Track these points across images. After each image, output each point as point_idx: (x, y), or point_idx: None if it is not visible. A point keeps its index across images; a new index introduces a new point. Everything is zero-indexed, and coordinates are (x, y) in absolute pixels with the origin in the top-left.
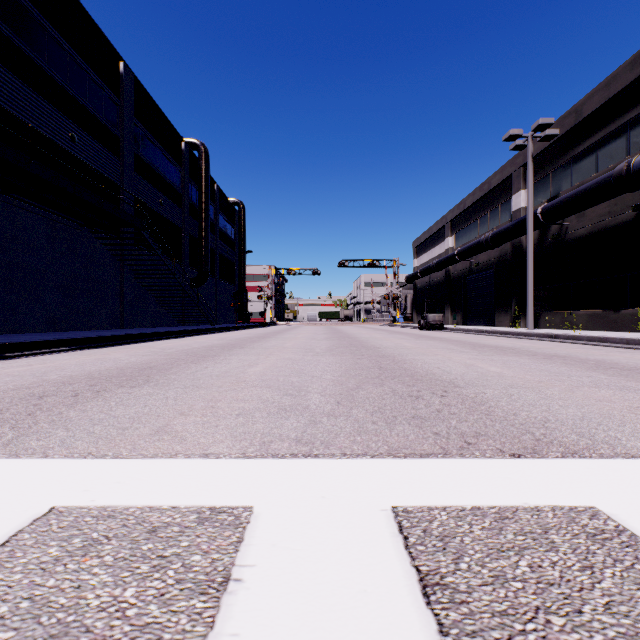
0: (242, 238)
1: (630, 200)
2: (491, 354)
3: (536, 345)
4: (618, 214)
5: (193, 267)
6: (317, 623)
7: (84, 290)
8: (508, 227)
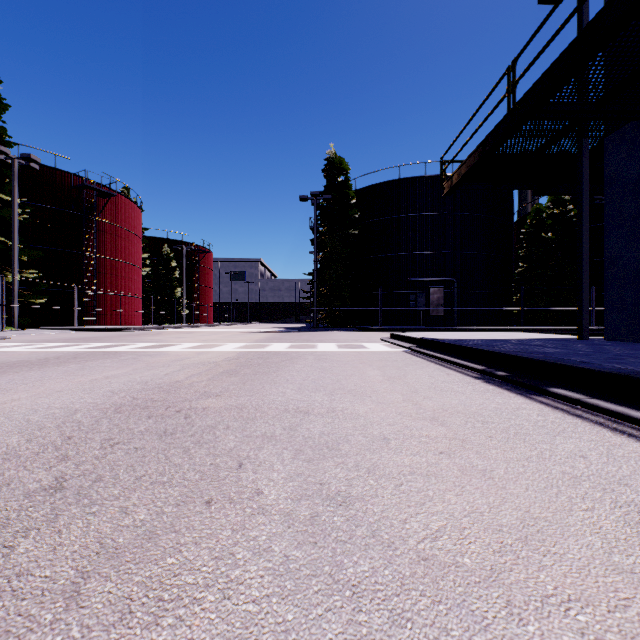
0: None
1: None
2: None
3: None
4: None
5: None
6: (177, 347)
7: None
8: None
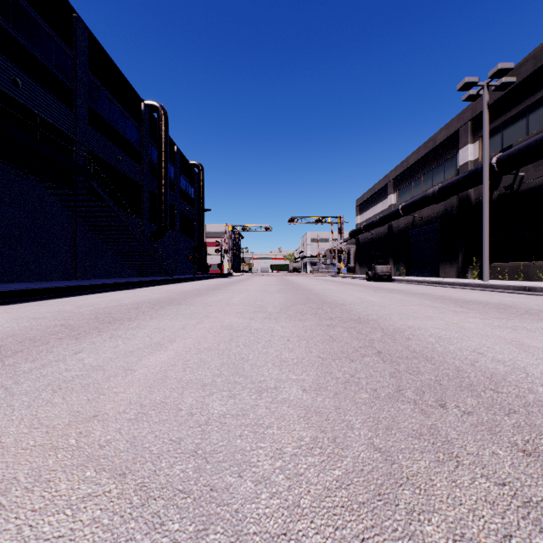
0: (201, 197)
1: None
2: (502, 316)
3: (524, 300)
4: None
5: (153, 222)
6: None
7: (30, 240)
8: (457, 179)
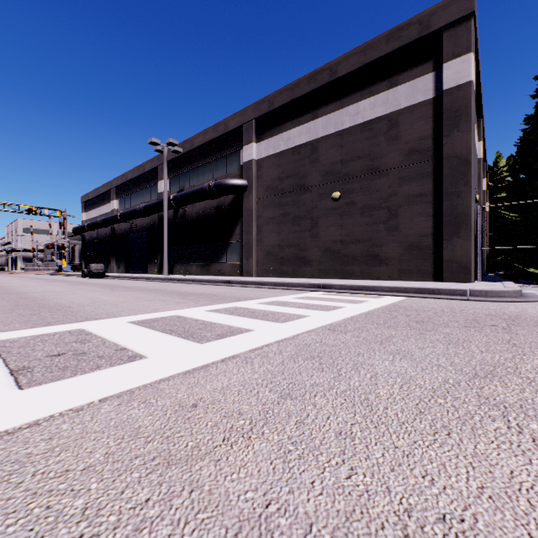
0: None
1: (213, 203)
2: (119, 291)
3: (157, 285)
4: (209, 210)
5: None
6: None
7: None
8: (154, 204)
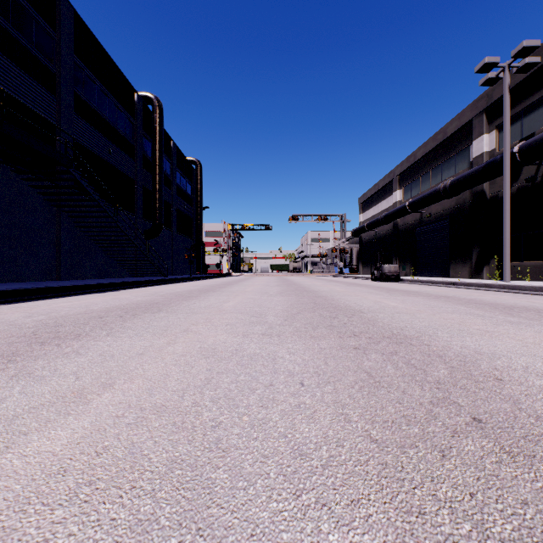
0: (199, 194)
1: None
2: None
3: None
4: None
5: (147, 219)
6: None
7: (5, 237)
8: (473, 172)
